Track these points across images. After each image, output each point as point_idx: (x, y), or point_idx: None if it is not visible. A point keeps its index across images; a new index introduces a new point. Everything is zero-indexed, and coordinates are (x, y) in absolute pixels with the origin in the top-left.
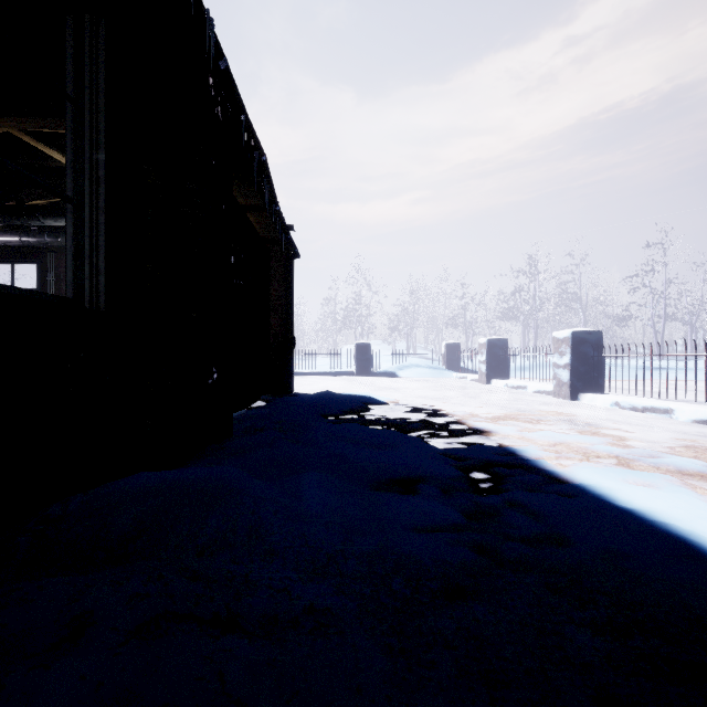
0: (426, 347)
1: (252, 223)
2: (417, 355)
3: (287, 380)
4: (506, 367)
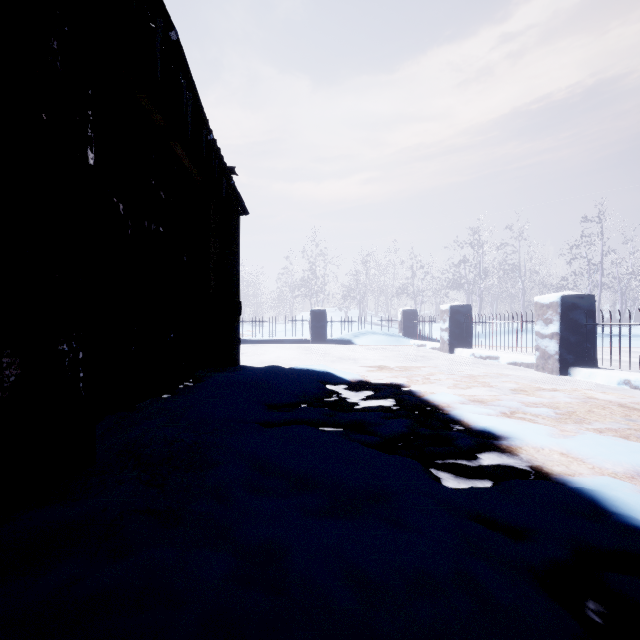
0: (377, 314)
1: (181, 159)
2: (368, 321)
3: (231, 352)
4: (470, 335)
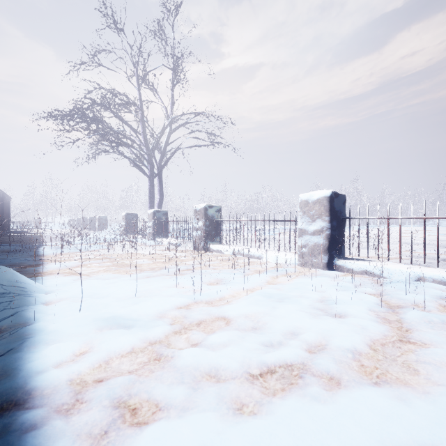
0: None
1: None
2: None
3: (9, 228)
4: None
